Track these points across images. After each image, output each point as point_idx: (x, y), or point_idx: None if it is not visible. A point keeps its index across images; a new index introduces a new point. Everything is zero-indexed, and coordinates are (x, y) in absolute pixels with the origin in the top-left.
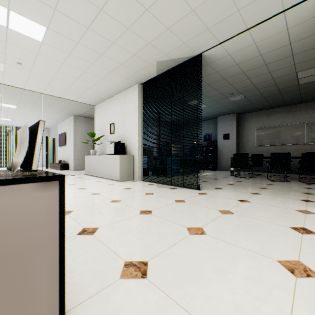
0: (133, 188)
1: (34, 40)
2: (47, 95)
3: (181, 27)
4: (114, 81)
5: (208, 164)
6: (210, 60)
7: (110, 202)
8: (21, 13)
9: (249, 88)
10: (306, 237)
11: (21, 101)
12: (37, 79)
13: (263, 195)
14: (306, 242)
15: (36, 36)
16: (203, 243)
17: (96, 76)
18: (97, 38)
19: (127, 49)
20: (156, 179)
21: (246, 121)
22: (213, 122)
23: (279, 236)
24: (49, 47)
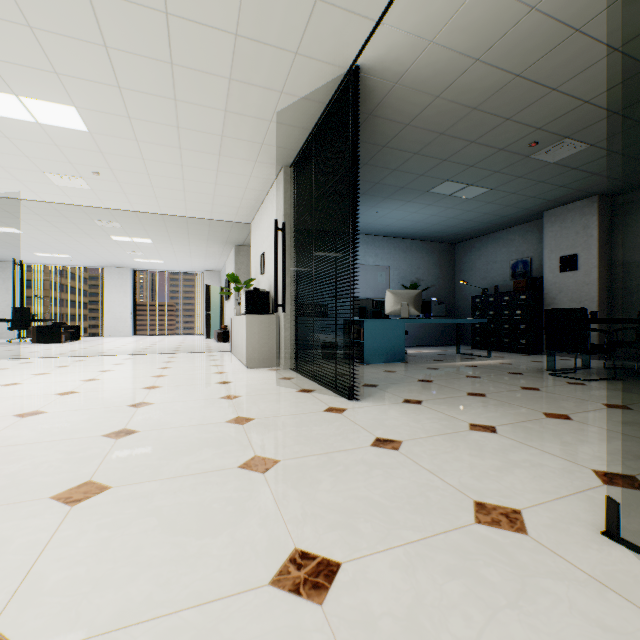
0: (232, 383)
1: (80, 132)
2: (169, 216)
3: (257, 20)
4: (240, 172)
5: (517, 337)
6: (391, 72)
7: (129, 404)
8: (32, 96)
9: (582, 116)
10: (248, 600)
11: (148, 230)
12: (136, 193)
13: (493, 437)
14: (205, 613)
15: (76, 125)
16: (10, 524)
17: (206, 169)
18: (146, 100)
19: (207, 105)
20: (305, 368)
21: (636, 213)
22: (537, 227)
23: (186, 566)
24: (104, 137)
